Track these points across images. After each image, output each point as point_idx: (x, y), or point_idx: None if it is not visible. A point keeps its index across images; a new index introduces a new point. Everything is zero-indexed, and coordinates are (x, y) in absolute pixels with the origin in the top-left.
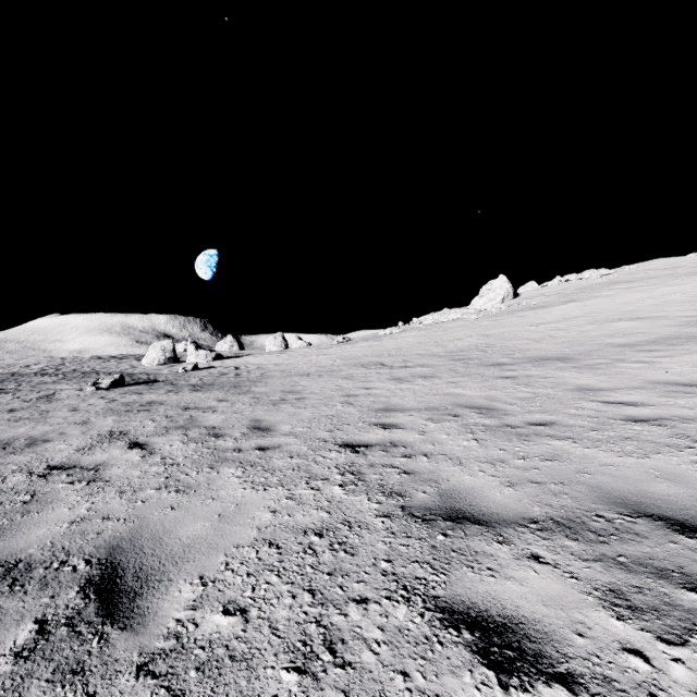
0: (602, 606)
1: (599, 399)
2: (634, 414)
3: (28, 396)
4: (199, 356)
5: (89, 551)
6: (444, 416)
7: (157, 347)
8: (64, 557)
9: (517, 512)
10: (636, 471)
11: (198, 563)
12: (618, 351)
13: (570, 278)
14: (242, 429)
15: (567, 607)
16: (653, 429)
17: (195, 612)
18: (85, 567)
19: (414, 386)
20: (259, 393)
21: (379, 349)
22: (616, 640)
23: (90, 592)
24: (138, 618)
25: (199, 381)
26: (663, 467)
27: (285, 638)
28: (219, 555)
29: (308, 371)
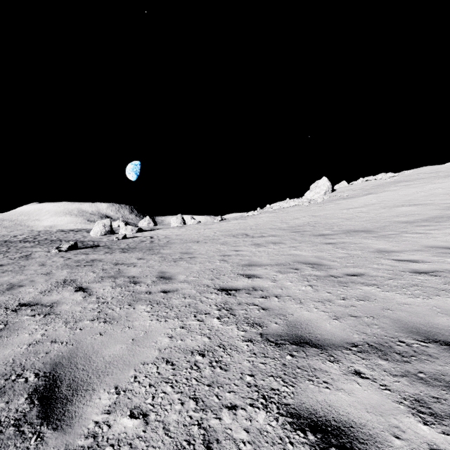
0: (411, 413)
1: (392, 257)
2: (417, 268)
3: (14, 256)
4: (127, 230)
5: (39, 366)
6: (288, 269)
7: (100, 224)
8: (20, 371)
9: (342, 338)
10: (423, 308)
11: (115, 376)
12: (402, 226)
13: (368, 179)
14: (152, 278)
15: (385, 413)
16: (432, 278)
17: (109, 416)
18: (34, 379)
19: (268, 249)
20: (165, 254)
21: (244, 225)
22: (425, 442)
23: (35, 399)
24: (67, 420)
25: (126, 246)
26: (442, 305)
27: (175, 438)
28: (130, 370)
29: (198, 239)
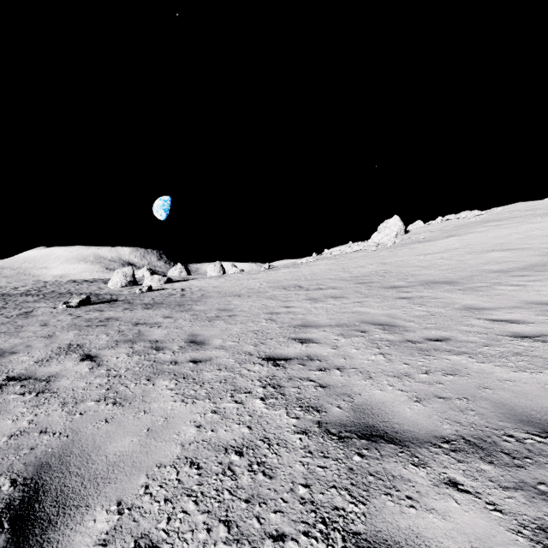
0: None
1: (485, 317)
2: (518, 331)
3: (11, 313)
4: (154, 280)
5: (18, 469)
6: (353, 332)
7: (120, 273)
8: None
9: (429, 430)
10: (533, 386)
11: (119, 485)
12: (494, 276)
13: (449, 217)
14: (180, 343)
15: None
16: (539, 345)
17: None
18: (8, 489)
19: (326, 305)
20: (198, 311)
21: (297, 274)
22: None
23: (5, 520)
24: None
25: (151, 300)
26: None
27: None
28: (140, 476)
29: (240, 293)
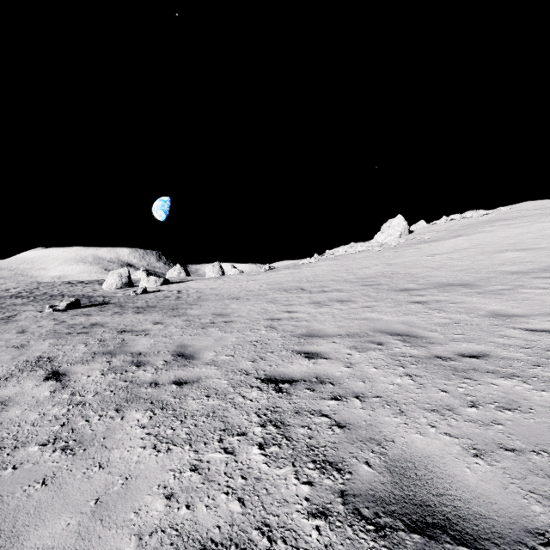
0: None
1: (519, 326)
2: None
3: None
4: (150, 281)
5: None
6: (368, 344)
7: (115, 274)
8: None
9: (512, 515)
10: None
11: None
12: (514, 278)
13: (454, 217)
14: (166, 356)
15: None
16: None
17: None
18: None
19: (332, 309)
20: (192, 316)
21: (299, 275)
22: None
23: None
24: None
25: (144, 303)
26: None
27: None
28: None
29: (238, 295)
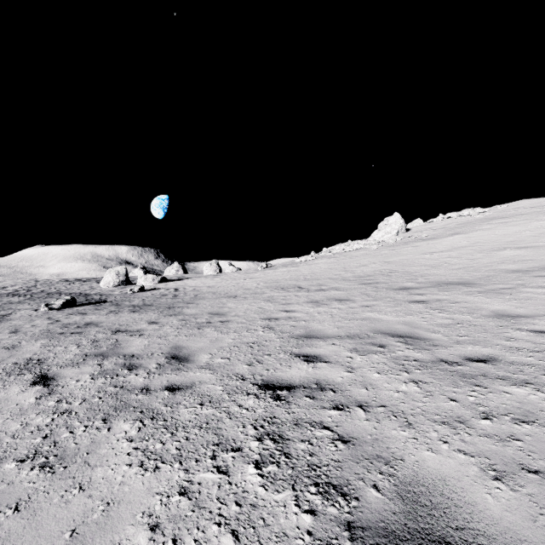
0: None
1: (526, 327)
2: None
3: None
4: (147, 279)
5: None
6: (369, 346)
7: (112, 272)
8: None
9: None
10: None
11: None
12: (514, 276)
13: (451, 215)
14: (159, 359)
15: None
16: None
17: None
18: None
19: (331, 309)
20: (188, 315)
21: (296, 273)
22: None
23: None
24: None
25: (141, 302)
26: None
27: None
28: None
29: (235, 293)
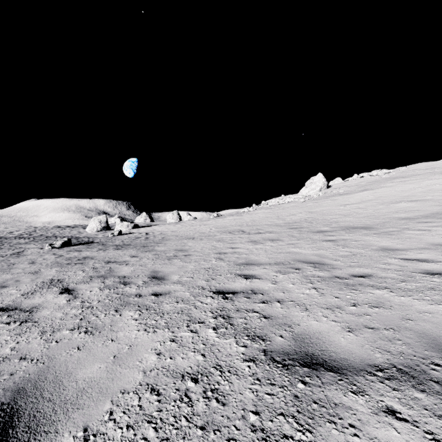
0: None
1: (399, 256)
2: (429, 268)
3: (5, 253)
4: (123, 226)
5: None
6: (289, 269)
7: (96, 220)
8: None
9: (363, 358)
10: None
11: (86, 411)
12: (403, 222)
13: (363, 175)
14: (144, 278)
15: None
16: None
17: None
18: None
19: (265, 246)
20: (159, 251)
21: (240, 221)
22: None
23: None
24: None
25: (121, 242)
26: None
27: None
28: (106, 402)
29: (193, 236)
